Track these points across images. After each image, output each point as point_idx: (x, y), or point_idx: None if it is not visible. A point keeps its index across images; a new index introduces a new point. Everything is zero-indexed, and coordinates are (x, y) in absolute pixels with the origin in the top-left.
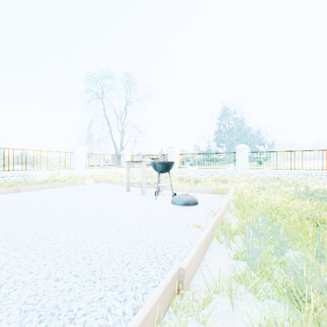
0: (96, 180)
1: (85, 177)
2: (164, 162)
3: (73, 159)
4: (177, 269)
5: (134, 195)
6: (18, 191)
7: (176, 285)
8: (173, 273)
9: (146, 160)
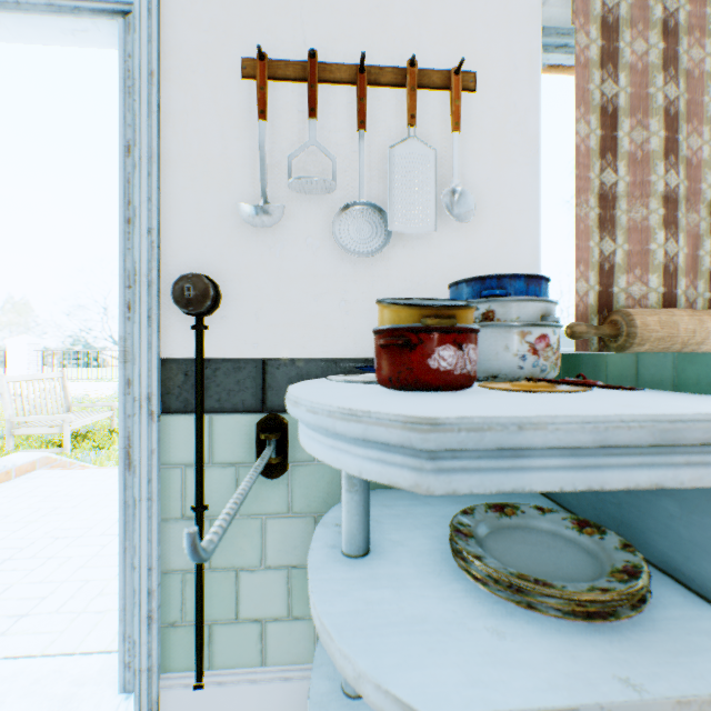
0: None
1: None
2: None
3: None
4: None
5: None
6: None
7: None
8: None
9: None
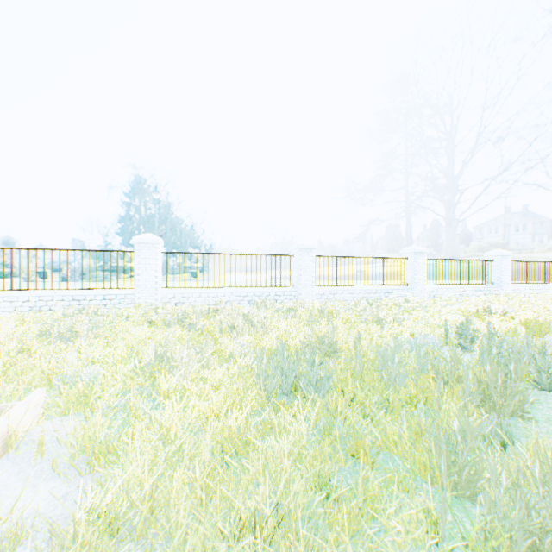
0: None
1: None
2: None
3: None
4: None
5: None
6: None
7: None
8: None
9: None
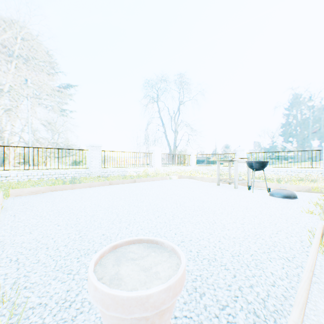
0: (179, 176)
1: (168, 173)
2: (261, 162)
3: (152, 158)
4: (321, 225)
5: (228, 189)
6: (134, 182)
7: (321, 235)
8: (321, 227)
9: (236, 159)
